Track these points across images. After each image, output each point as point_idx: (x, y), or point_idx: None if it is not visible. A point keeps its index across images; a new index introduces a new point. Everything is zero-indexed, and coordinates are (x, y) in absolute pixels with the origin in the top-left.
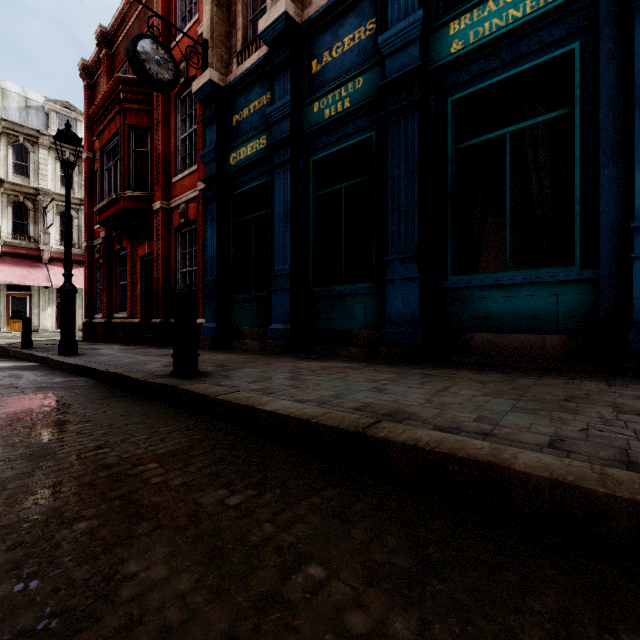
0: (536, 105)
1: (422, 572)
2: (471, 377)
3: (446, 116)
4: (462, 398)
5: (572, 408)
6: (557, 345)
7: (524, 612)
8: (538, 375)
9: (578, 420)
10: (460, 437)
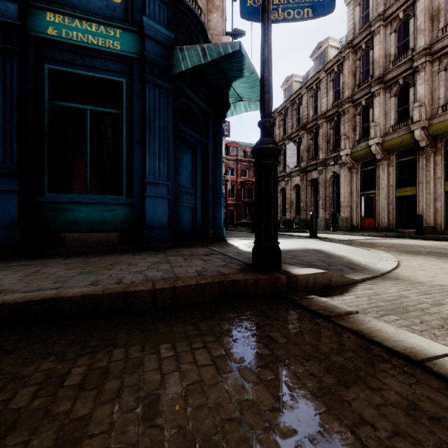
0: (106, 100)
1: (1, 357)
2: (60, 262)
3: (44, 76)
4: (48, 274)
5: (111, 268)
6: (115, 238)
7: (57, 345)
8: (103, 255)
9: (110, 272)
10: (39, 292)
